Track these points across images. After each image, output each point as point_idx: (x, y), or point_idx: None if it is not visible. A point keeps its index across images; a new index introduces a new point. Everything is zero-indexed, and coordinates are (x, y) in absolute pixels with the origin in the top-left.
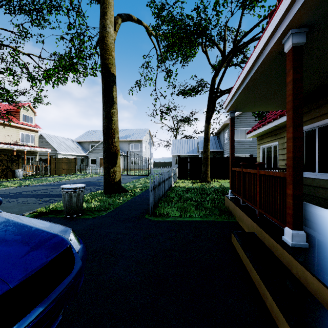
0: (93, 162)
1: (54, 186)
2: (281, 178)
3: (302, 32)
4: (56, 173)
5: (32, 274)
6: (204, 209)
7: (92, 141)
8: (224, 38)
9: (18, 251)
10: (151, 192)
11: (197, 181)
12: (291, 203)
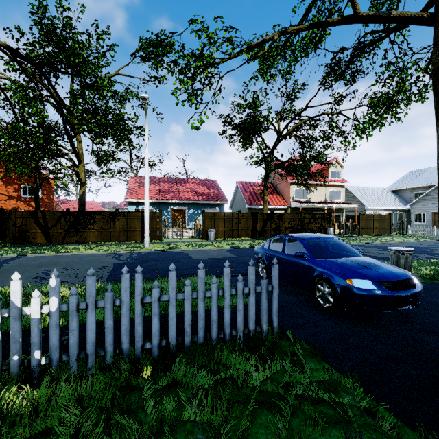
0: (418, 219)
1: (368, 248)
2: None
3: None
4: (365, 233)
5: (397, 280)
6: None
7: (417, 187)
8: None
9: (388, 271)
10: None
11: None
12: None
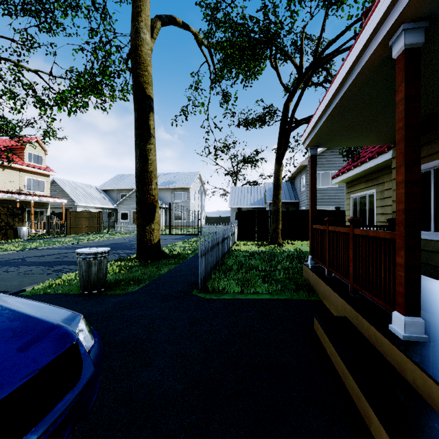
0: (123, 217)
1: (70, 250)
2: (386, 239)
3: (419, 28)
4: (74, 232)
5: (9, 392)
6: (275, 283)
7: (123, 189)
8: (300, 49)
9: None
10: (202, 259)
11: (264, 242)
12: (403, 276)
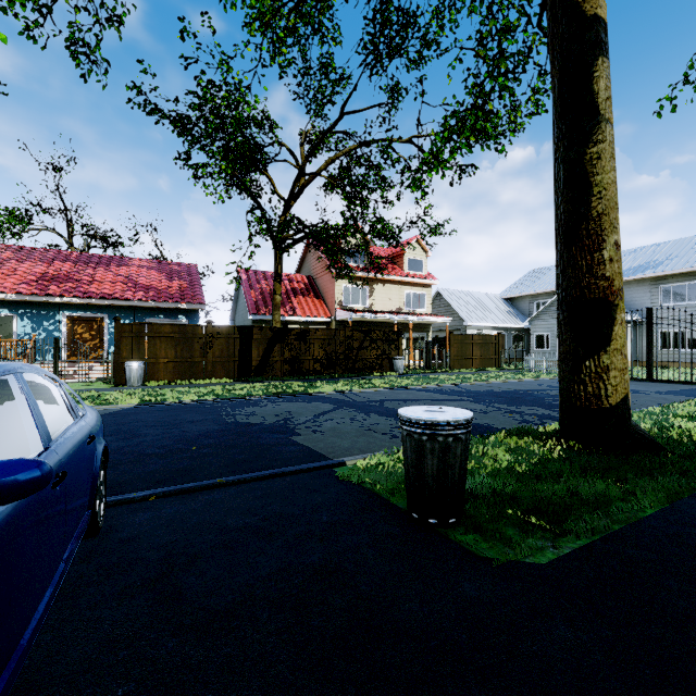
0: (540, 343)
1: (444, 395)
2: None
3: None
4: (460, 366)
5: None
6: None
7: (539, 293)
8: None
9: None
10: None
11: None
12: None
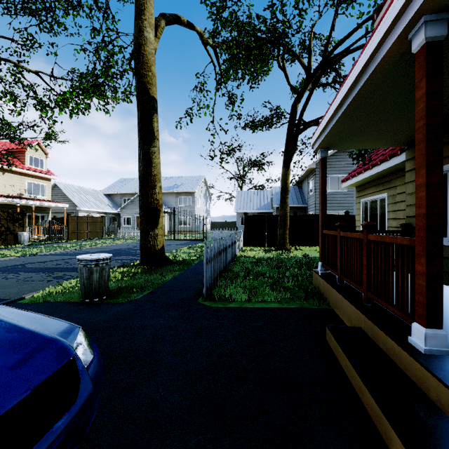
0: (127, 222)
1: (72, 256)
2: (403, 246)
3: (442, 20)
4: (76, 237)
5: None
6: (283, 290)
7: (126, 193)
8: (309, 49)
9: None
10: (207, 265)
11: (271, 248)
12: (424, 286)
